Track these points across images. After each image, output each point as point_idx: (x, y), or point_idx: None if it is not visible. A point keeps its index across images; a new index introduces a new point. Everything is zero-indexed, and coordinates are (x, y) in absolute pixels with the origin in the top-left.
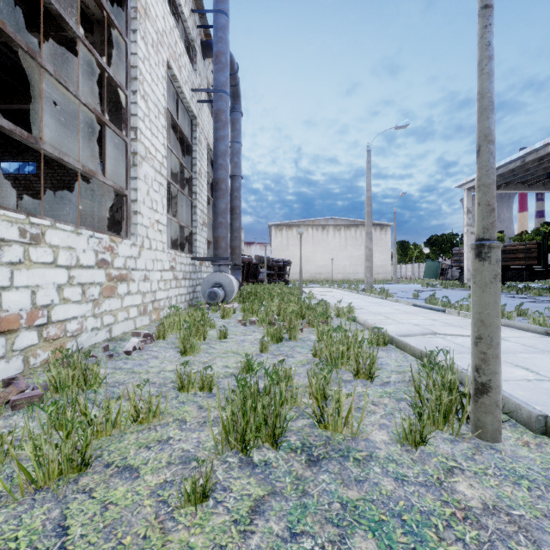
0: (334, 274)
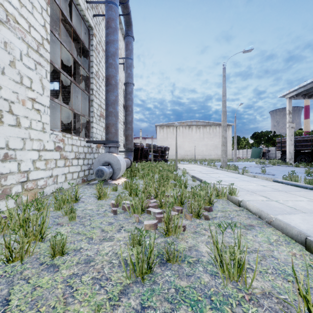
0: (196, 156)
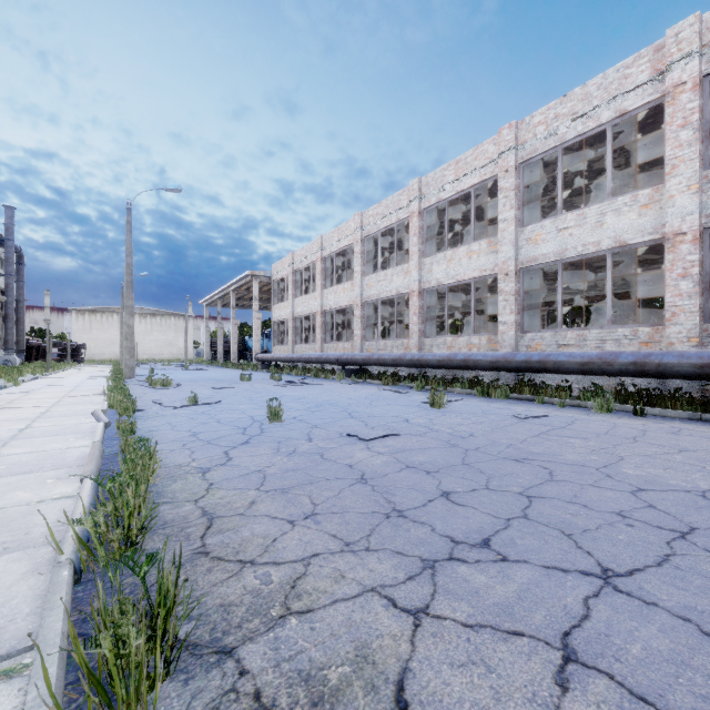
0: (141, 355)
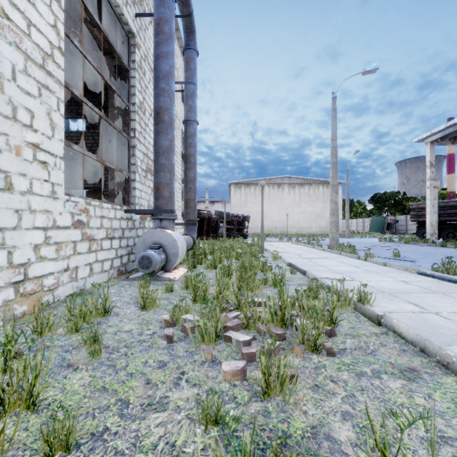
0: (289, 228)
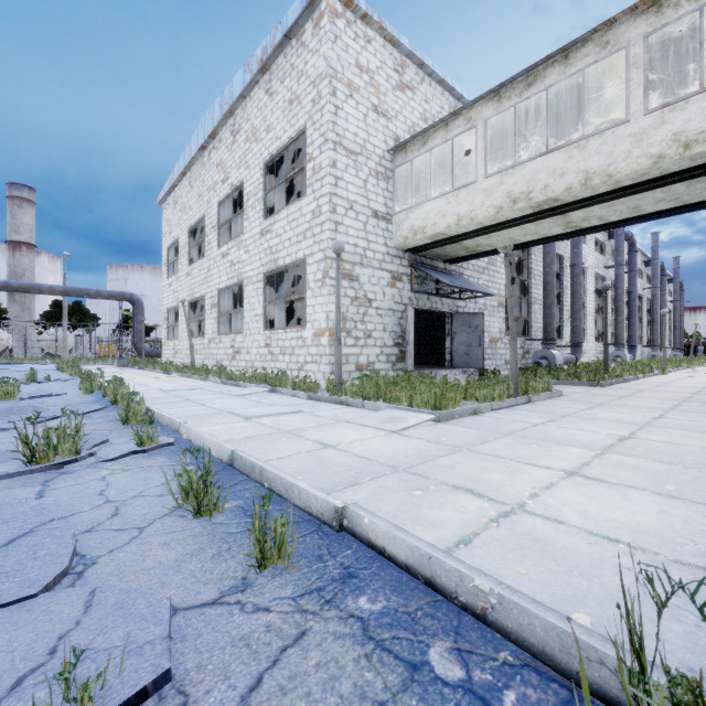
0: None
